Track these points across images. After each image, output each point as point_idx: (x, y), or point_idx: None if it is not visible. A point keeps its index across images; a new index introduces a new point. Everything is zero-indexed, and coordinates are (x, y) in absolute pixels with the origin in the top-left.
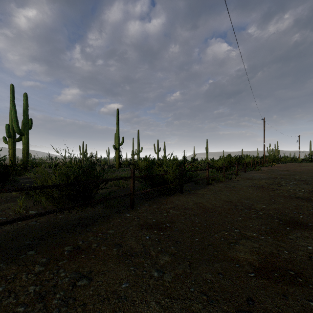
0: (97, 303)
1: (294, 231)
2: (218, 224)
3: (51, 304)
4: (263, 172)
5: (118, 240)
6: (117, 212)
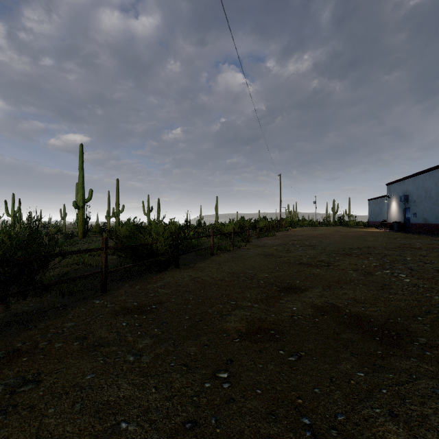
0: (50, 401)
1: (286, 296)
2: (215, 298)
3: None
4: (277, 238)
5: (81, 332)
6: (80, 300)
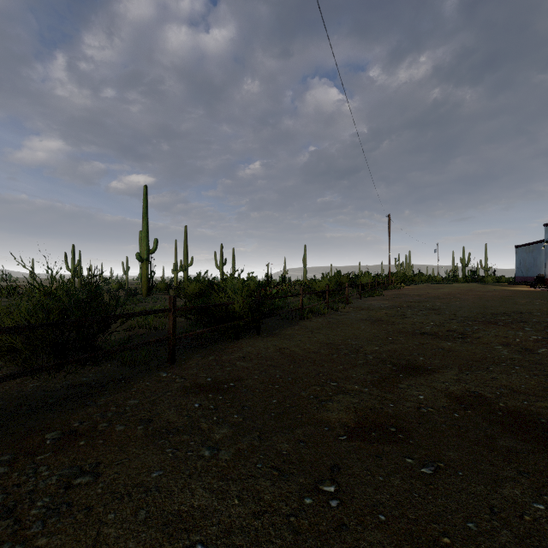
0: (110, 503)
1: (407, 378)
2: (309, 377)
3: (28, 517)
4: (386, 299)
5: (145, 413)
6: (144, 371)
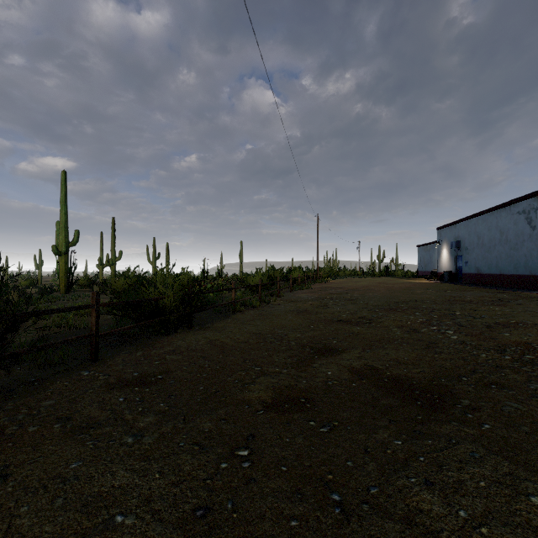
0: (23, 497)
1: (321, 359)
2: (236, 364)
3: None
4: (314, 292)
5: (63, 412)
6: (63, 371)
